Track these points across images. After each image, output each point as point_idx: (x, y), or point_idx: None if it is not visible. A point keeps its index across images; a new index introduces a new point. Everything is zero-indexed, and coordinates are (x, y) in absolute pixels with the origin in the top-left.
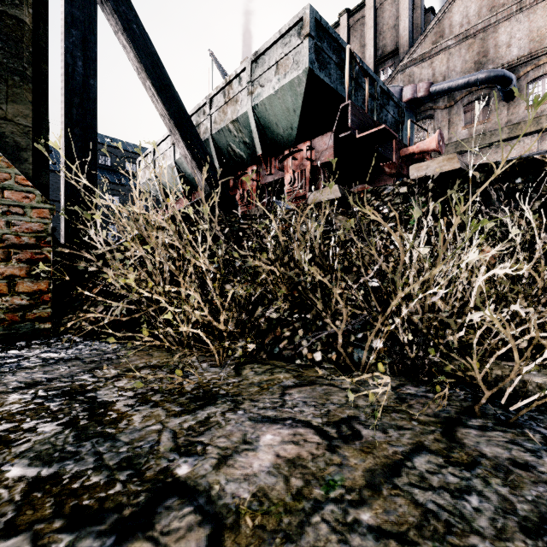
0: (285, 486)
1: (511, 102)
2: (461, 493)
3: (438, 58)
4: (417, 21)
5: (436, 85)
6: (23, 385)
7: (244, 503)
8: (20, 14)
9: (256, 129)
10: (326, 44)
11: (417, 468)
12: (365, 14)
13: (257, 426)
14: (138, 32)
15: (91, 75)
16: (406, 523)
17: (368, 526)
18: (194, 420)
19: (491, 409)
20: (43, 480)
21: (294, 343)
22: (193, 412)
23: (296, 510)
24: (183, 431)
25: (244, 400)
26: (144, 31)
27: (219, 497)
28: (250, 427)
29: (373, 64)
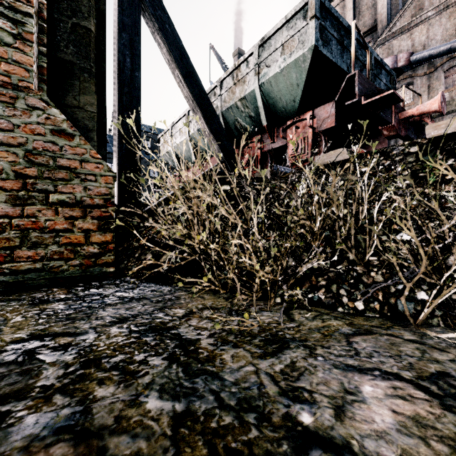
0: (430, 450)
1: None
2: None
3: (417, 29)
4: None
5: (416, 54)
6: (115, 319)
7: None
8: (88, 24)
9: (262, 104)
10: (328, 23)
11: None
12: None
13: (348, 375)
14: (169, 31)
15: (136, 69)
16: None
17: None
18: (281, 364)
19: None
20: (181, 415)
21: (332, 291)
22: (275, 355)
23: None
24: (278, 374)
25: (314, 346)
26: (174, 29)
27: (365, 455)
28: (342, 376)
29: None
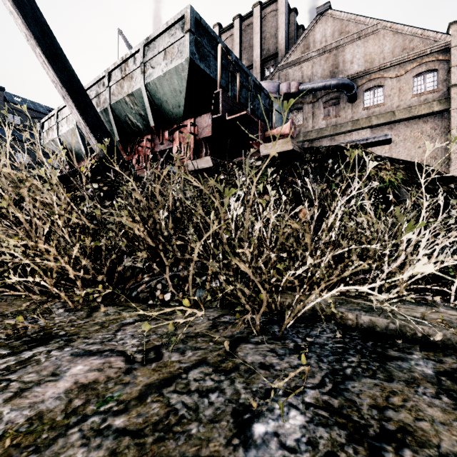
0: (65, 407)
1: (353, 104)
2: (208, 392)
3: (305, 64)
4: (292, 34)
5: (303, 85)
6: None
7: (14, 427)
8: None
9: (149, 104)
10: (206, 40)
11: (188, 378)
12: (253, 21)
13: (74, 360)
14: (25, 1)
15: None
16: (149, 421)
17: (116, 428)
18: (15, 361)
19: (274, 328)
20: None
21: (150, 286)
22: (19, 353)
23: (60, 426)
24: None
25: (77, 338)
26: (33, 1)
27: None
28: (67, 361)
29: (260, 62)
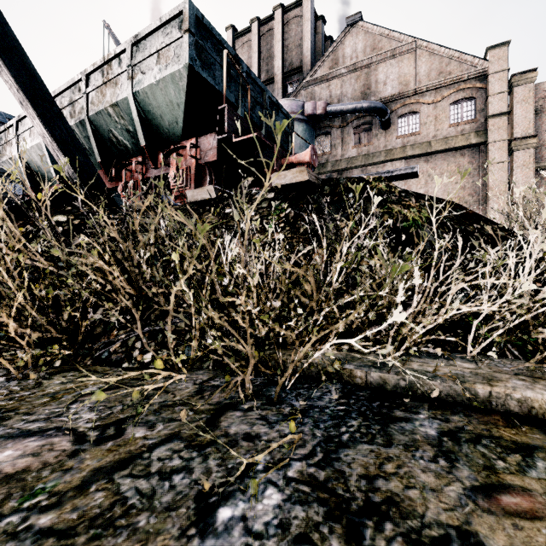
0: None
1: (387, 131)
2: (172, 474)
3: (334, 82)
4: (319, 46)
5: (331, 106)
6: None
7: None
8: None
9: (138, 118)
10: (209, 44)
11: (151, 458)
12: (274, 26)
13: (3, 443)
14: None
15: None
16: (86, 516)
17: (39, 529)
18: None
19: (271, 391)
20: None
21: (127, 345)
22: None
23: None
24: None
25: (15, 415)
26: None
27: None
28: None
29: (281, 76)
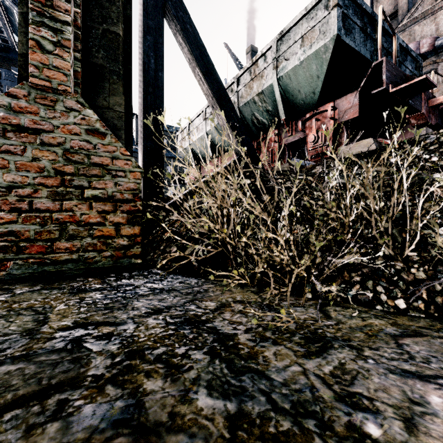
0: None
1: None
2: None
3: (442, 12)
4: None
5: (442, 39)
6: (150, 310)
7: None
8: (116, 29)
9: (280, 98)
10: (350, 11)
11: None
12: None
13: (408, 382)
14: (190, 31)
15: (159, 69)
16: None
17: None
18: (329, 365)
19: None
20: (235, 416)
21: (368, 288)
22: (320, 355)
23: None
24: (328, 376)
25: (361, 347)
26: (195, 29)
27: None
28: (401, 383)
29: None
